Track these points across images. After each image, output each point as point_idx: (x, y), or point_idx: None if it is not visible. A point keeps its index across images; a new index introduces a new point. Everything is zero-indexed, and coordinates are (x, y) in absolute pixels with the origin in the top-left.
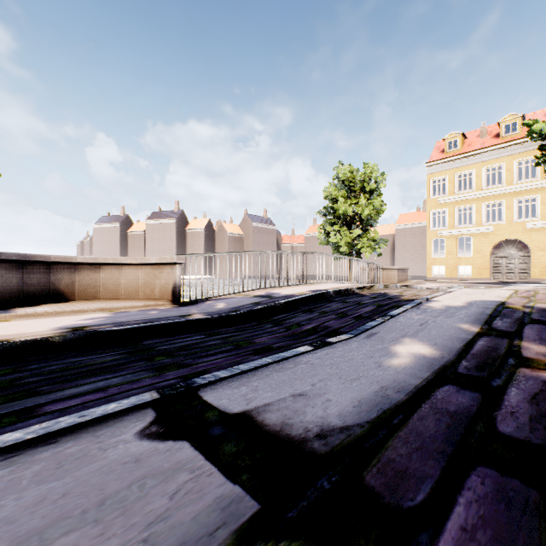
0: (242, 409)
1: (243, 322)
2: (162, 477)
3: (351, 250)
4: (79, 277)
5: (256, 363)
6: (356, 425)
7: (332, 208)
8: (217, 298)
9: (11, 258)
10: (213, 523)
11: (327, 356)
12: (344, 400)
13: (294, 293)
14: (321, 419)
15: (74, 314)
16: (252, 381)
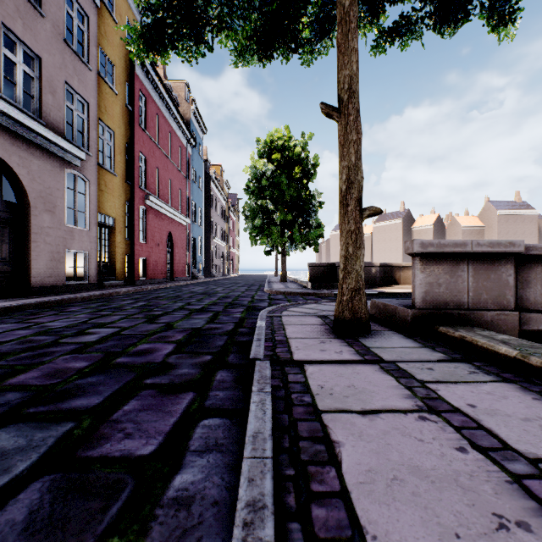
0: None
1: None
2: None
3: None
4: (402, 273)
5: None
6: None
7: None
8: None
9: (382, 265)
10: None
11: None
12: None
13: None
14: None
15: None
16: None
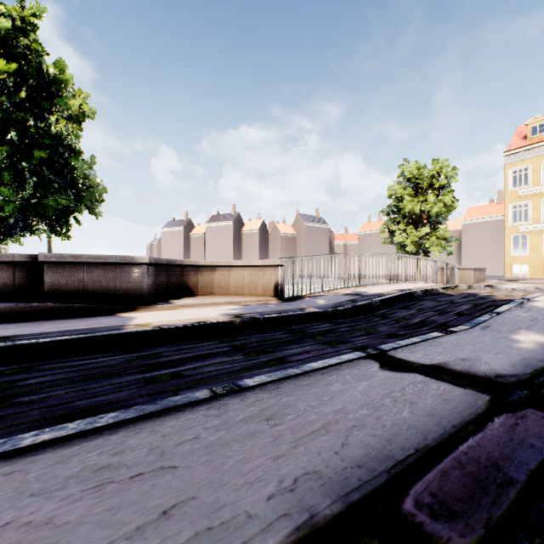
0: (430, 363)
1: (350, 315)
2: (421, 384)
3: (418, 249)
4: (201, 277)
5: (409, 340)
6: (519, 374)
7: (396, 207)
8: (311, 295)
9: (163, 262)
10: (471, 399)
11: (459, 339)
12: (499, 363)
13: (381, 291)
14: (491, 370)
15: (214, 306)
16: (418, 351)
